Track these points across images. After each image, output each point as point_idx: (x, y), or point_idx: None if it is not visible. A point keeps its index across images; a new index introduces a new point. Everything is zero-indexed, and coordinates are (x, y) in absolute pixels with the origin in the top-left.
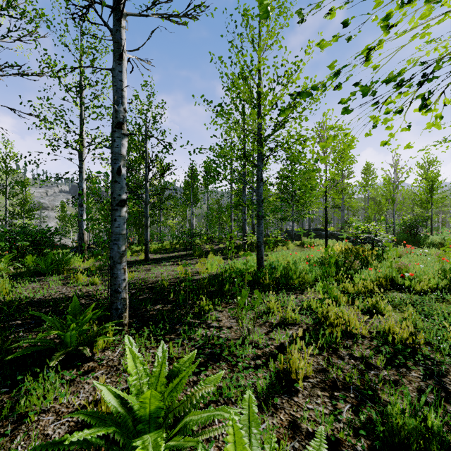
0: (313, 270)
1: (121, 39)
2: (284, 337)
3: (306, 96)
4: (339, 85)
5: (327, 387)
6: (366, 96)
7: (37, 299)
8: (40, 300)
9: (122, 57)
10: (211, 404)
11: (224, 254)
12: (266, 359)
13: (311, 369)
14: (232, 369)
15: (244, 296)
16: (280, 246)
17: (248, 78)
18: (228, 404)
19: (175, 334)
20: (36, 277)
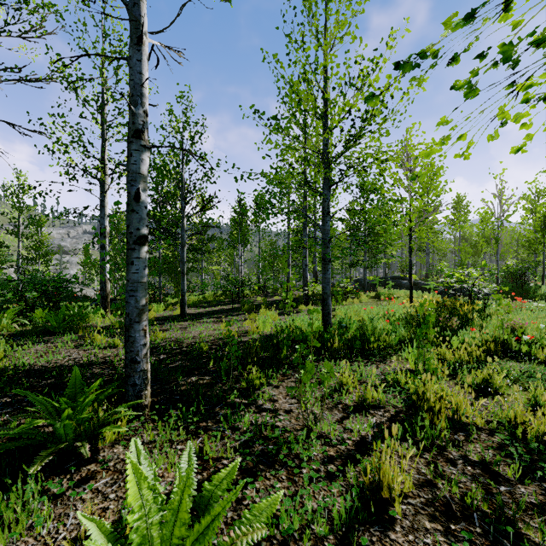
0: (397, 331)
1: (140, 17)
2: (365, 428)
3: (409, 69)
4: (456, 57)
5: (438, 515)
6: (509, 61)
7: (38, 367)
8: (42, 368)
9: (142, 40)
10: (262, 541)
11: (280, 308)
12: (342, 463)
13: (411, 483)
14: (293, 479)
15: (309, 370)
16: (350, 298)
17: (311, 81)
18: (289, 543)
19: (214, 420)
20: (45, 337)
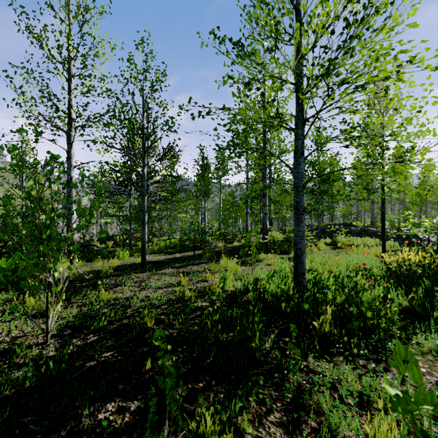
0: (396, 300)
1: None
2: None
3: None
4: None
5: None
6: None
7: None
8: None
9: None
10: None
11: (240, 255)
12: None
13: None
14: None
15: None
16: (307, 245)
17: None
18: None
19: None
20: None
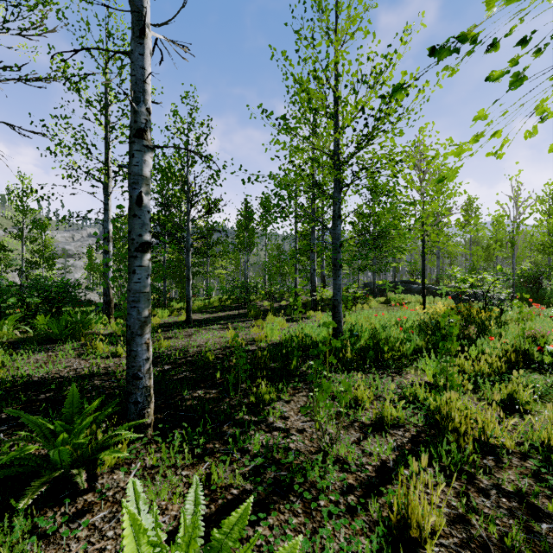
0: (412, 340)
1: (143, 7)
2: (385, 450)
3: (446, 55)
4: (495, 43)
5: None
6: None
7: (37, 379)
8: (41, 380)
9: (145, 33)
10: None
11: (287, 314)
12: (363, 494)
13: (442, 520)
14: (310, 514)
15: (325, 389)
16: (359, 303)
17: (321, 79)
18: None
19: (221, 441)
20: (46, 345)
